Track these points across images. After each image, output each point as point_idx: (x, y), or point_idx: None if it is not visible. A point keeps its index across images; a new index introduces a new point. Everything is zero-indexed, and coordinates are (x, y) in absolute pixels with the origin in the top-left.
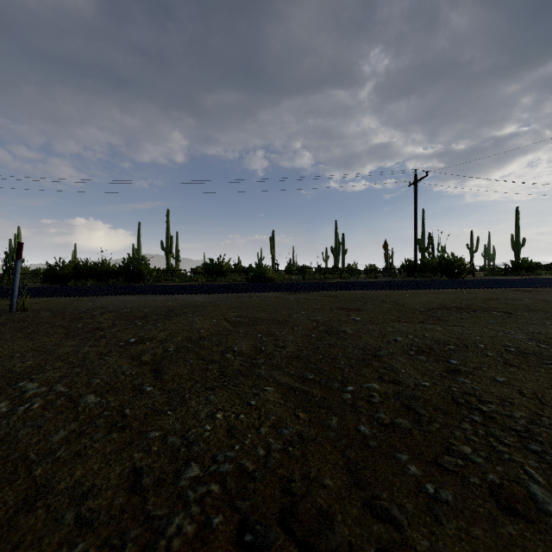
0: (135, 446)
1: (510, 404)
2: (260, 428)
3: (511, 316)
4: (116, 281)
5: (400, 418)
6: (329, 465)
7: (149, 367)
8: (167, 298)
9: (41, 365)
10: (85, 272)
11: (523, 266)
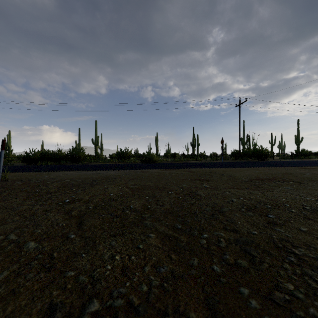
0: (56, 283)
1: (314, 248)
2: (144, 267)
3: (301, 185)
4: (66, 162)
5: (240, 259)
6: (193, 299)
7: (75, 220)
8: (93, 173)
9: (5, 219)
10: (47, 157)
11: (302, 153)
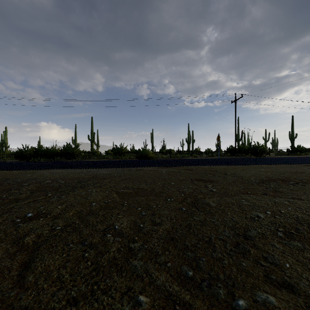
0: None
1: None
2: None
3: None
4: (60, 158)
5: None
6: None
7: (24, 256)
8: (83, 171)
9: None
10: (41, 153)
11: (298, 150)
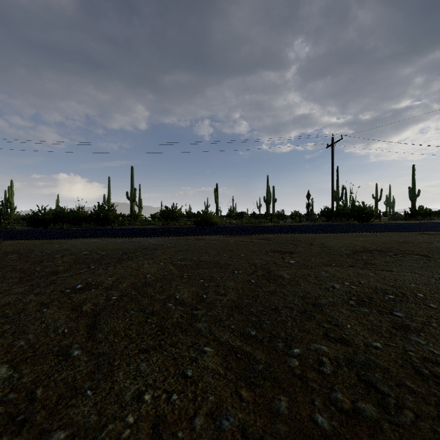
0: None
1: None
2: (194, 418)
3: (431, 260)
4: (89, 225)
5: (362, 401)
6: None
7: (87, 320)
8: (125, 241)
9: None
10: (63, 218)
11: (419, 213)
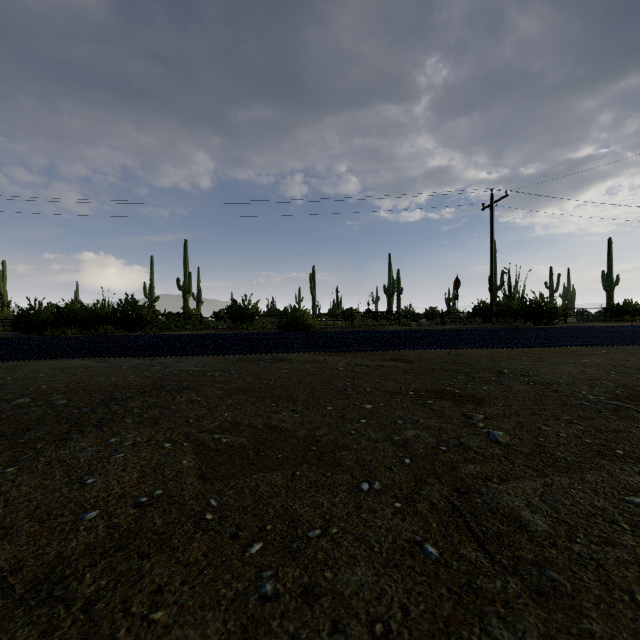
0: None
1: None
2: None
3: None
4: (115, 328)
5: None
6: None
7: None
8: (141, 364)
9: None
10: (70, 318)
11: (625, 310)
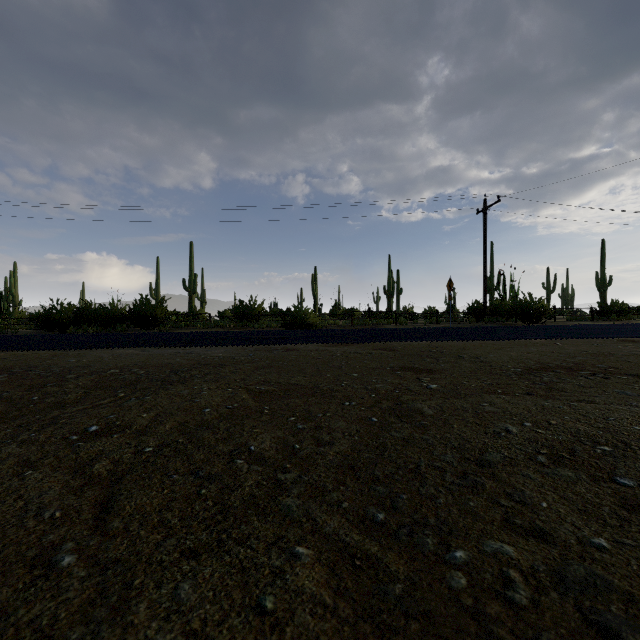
0: None
1: None
2: None
3: None
4: (128, 327)
5: None
6: None
7: (97, 492)
8: (178, 352)
9: None
10: (89, 317)
11: (612, 310)
